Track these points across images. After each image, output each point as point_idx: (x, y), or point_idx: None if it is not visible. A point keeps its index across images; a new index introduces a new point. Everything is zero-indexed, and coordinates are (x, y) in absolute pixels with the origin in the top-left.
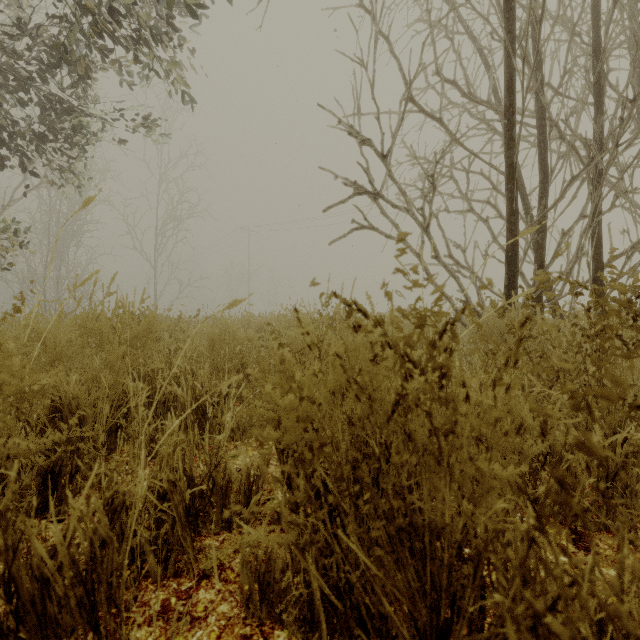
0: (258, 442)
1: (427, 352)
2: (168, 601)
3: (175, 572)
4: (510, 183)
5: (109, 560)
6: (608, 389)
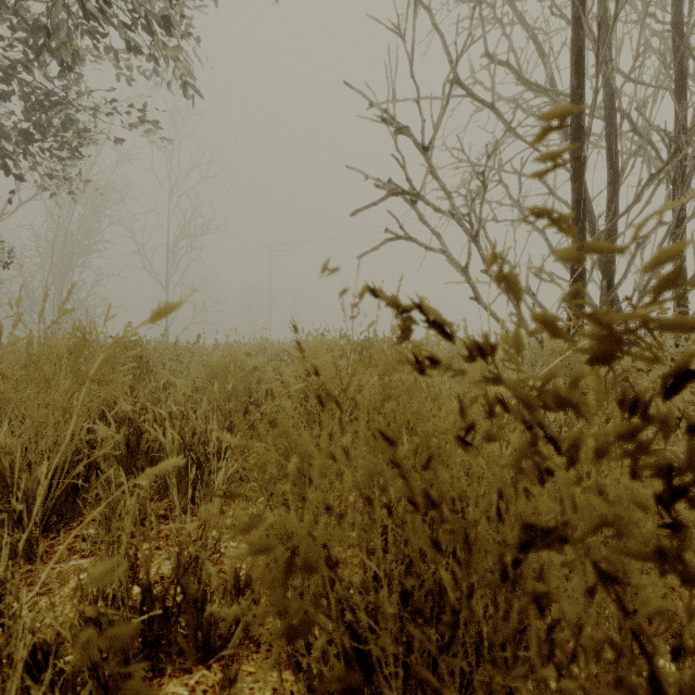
0: None
1: (626, 426)
2: None
3: None
4: (577, 181)
5: None
6: None
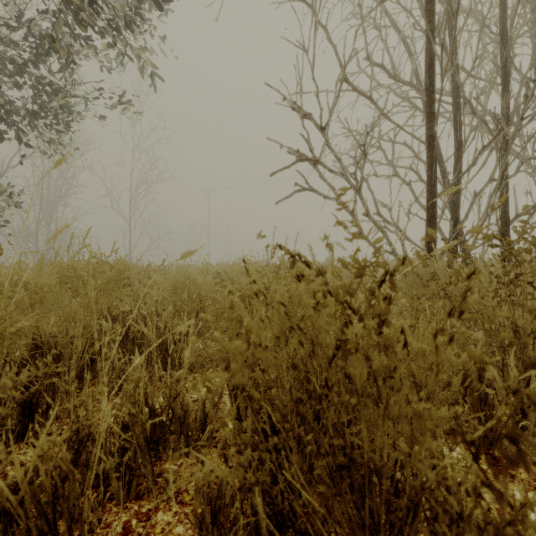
0: (206, 387)
1: (367, 300)
2: (129, 523)
3: (137, 495)
4: (430, 151)
5: (70, 492)
6: (521, 329)
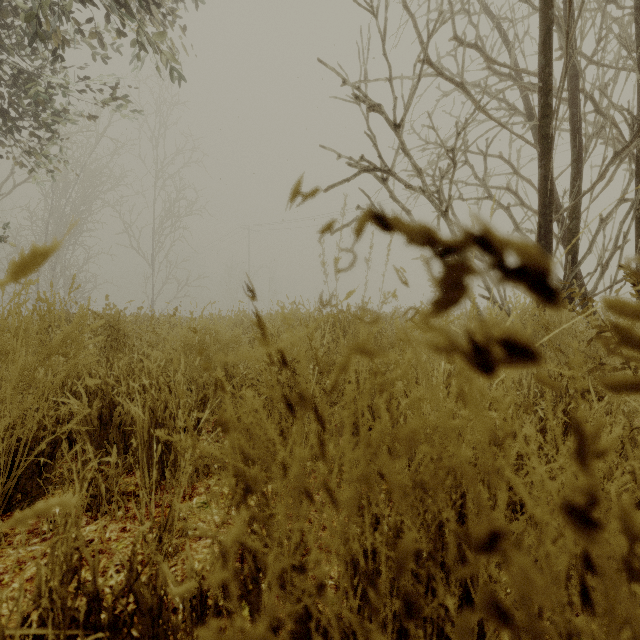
0: None
1: None
2: None
3: None
4: (544, 158)
5: None
6: None
